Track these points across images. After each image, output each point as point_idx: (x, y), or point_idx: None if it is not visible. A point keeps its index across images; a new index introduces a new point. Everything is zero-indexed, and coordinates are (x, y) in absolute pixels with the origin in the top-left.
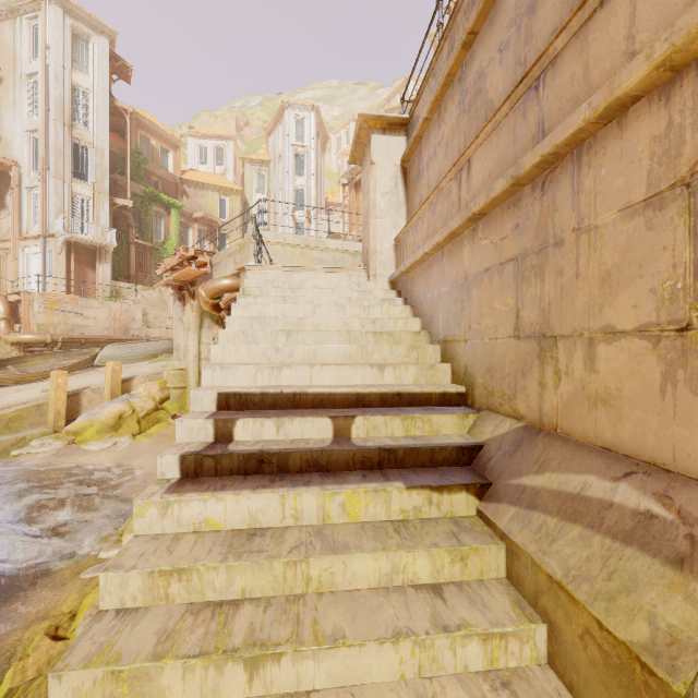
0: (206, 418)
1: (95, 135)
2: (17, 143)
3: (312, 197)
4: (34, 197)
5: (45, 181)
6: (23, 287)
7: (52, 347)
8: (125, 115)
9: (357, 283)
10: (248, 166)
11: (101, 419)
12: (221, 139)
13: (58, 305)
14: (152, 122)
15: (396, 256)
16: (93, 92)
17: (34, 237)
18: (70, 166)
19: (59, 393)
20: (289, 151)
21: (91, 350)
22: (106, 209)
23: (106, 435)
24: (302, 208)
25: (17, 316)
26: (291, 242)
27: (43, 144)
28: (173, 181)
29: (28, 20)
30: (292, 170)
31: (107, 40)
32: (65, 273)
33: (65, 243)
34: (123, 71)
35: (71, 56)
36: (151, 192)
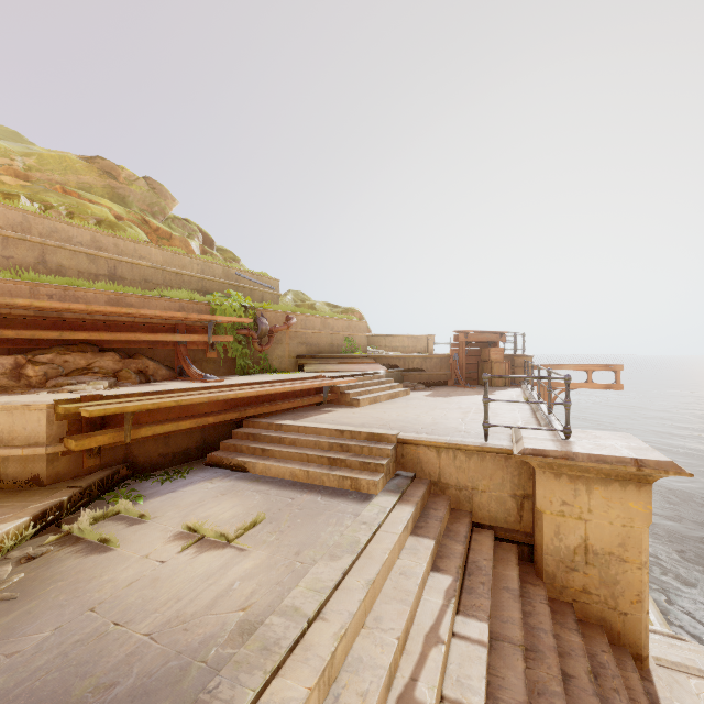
0: (692, 643)
1: None
2: None
3: None
4: None
5: None
6: None
7: None
8: None
9: None
10: None
11: None
12: None
13: None
14: None
15: None
16: None
17: None
18: None
19: None
20: None
21: None
22: None
23: None
24: None
25: None
26: None
27: None
28: None
29: None
30: None
31: None
32: None
33: None
34: None
35: None
36: None
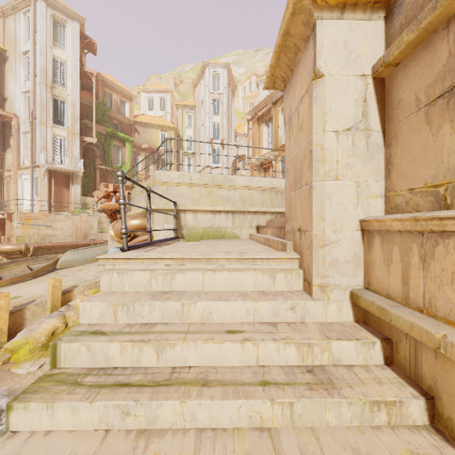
0: None
1: (69, 93)
2: (17, 101)
3: (225, 130)
4: (28, 139)
5: (33, 127)
6: (20, 203)
7: (27, 253)
8: (92, 77)
9: (289, 303)
10: (180, 110)
11: (36, 336)
12: (163, 92)
13: (32, 221)
14: (113, 82)
15: (365, 251)
16: (68, 61)
17: (26, 167)
18: (51, 115)
19: (1, 313)
20: (208, 97)
21: (54, 256)
22: (77, 145)
23: (36, 355)
24: (218, 138)
25: (5, 229)
26: (198, 181)
27: (32, 101)
28: (129, 123)
29: (24, 13)
30: (211, 111)
31: (78, 24)
32: (47, 192)
33: (47, 171)
34: (91, 46)
35: (52, 36)
36: (111, 131)
